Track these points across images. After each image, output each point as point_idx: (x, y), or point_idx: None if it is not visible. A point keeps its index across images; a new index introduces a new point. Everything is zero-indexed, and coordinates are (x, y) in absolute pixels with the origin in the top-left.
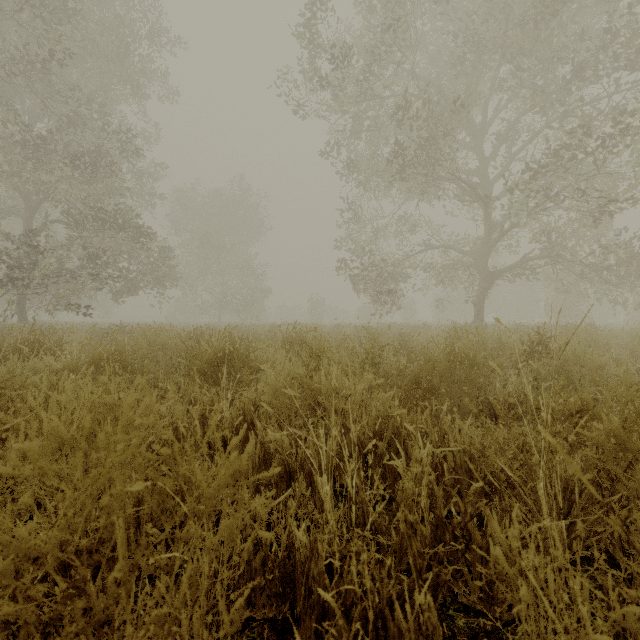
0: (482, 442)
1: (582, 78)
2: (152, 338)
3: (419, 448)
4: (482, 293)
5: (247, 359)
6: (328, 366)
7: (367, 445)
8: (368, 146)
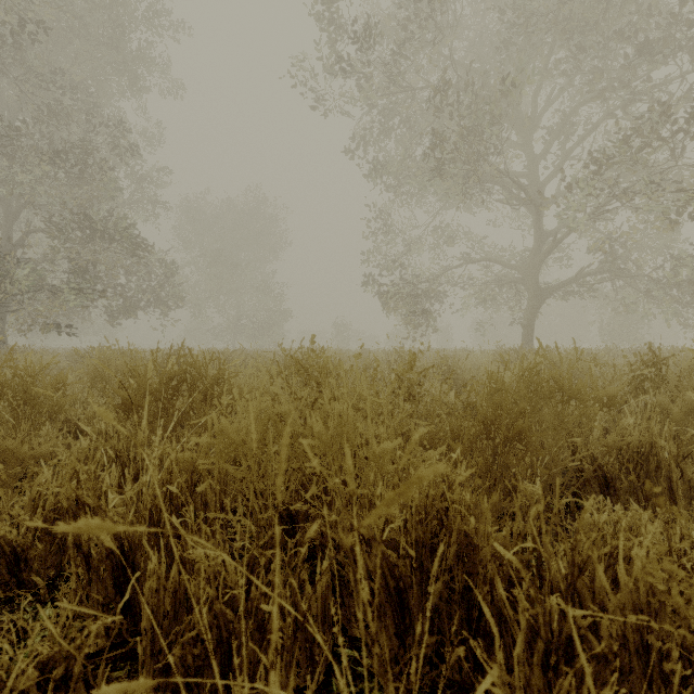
0: (693, 596)
1: (656, 53)
2: (103, 360)
3: (518, 585)
4: (532, 313)
5: (210, 389)
6: (331, 402)
7: (403, 571)
8: (399, 144)
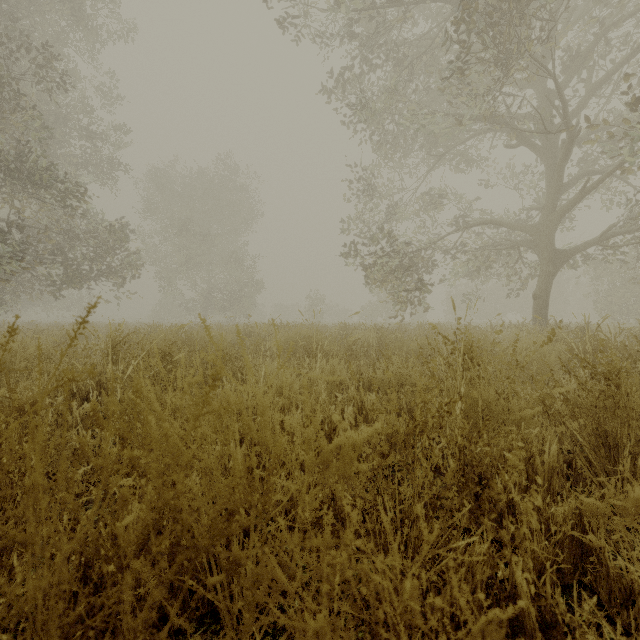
0: None
1: None
2: None
3: None
4: (546, 281)
5: None
6: None
7: None
8: (383, 86)
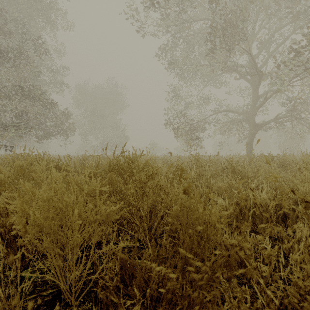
0: None
1: None
2: None
3: None
4: (252, 136)
5: None
6: None
7: None
8: (182, 52)
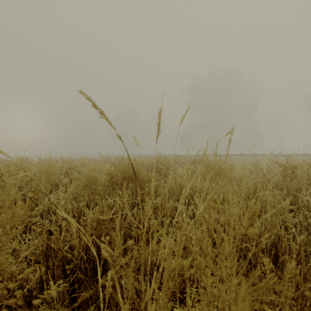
0: None
1: None
2: None
3: None
4: None
5: None
6: None
7: None
8: None
